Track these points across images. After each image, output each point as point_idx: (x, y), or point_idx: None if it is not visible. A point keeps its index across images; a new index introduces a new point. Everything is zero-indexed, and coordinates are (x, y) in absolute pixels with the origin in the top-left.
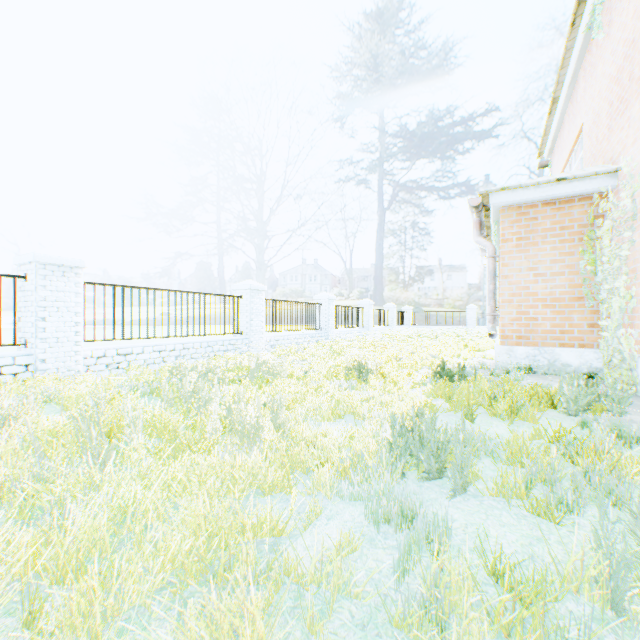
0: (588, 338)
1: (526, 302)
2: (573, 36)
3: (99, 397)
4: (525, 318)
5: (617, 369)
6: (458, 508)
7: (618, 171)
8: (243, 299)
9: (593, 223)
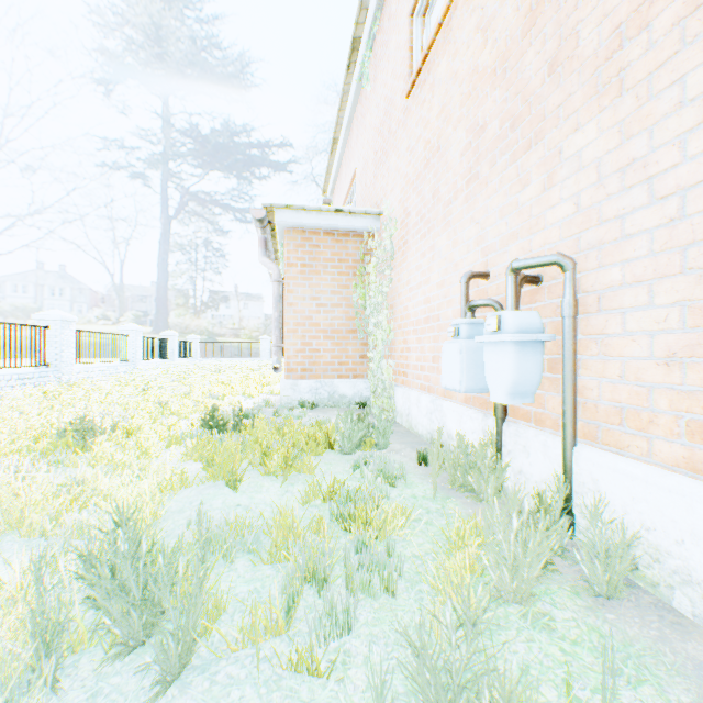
0: (360, 369)
1: (310, 333)
2: (349, 81)
3: None
4: (309, 350)
5: (381, 397)
6: None
7: (381, 215)
8: None
9: (364, 260)
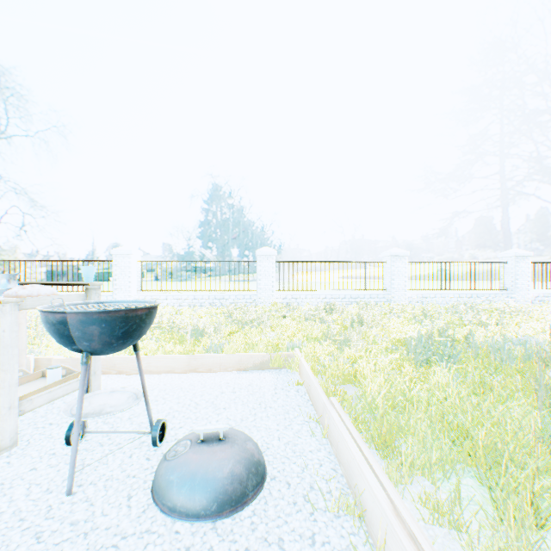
0: None
1: None
2: None
3: (428, 306)
4: None
5: None
6: None
7: None
8: (507, 264)
9: None
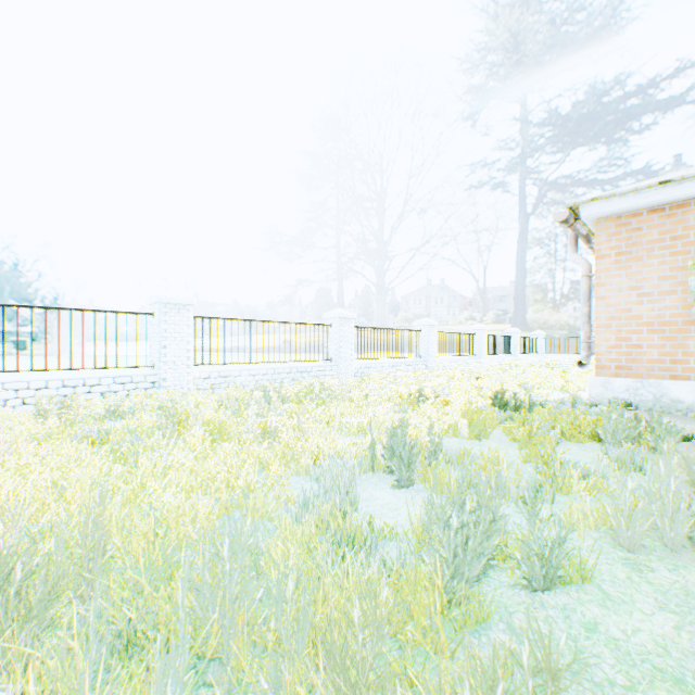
0: None
1: (627, 327)
2: None
3: (177, 401)
4: (626, 345)
5: None
6: (394, 495)
7: None
8: (332, 327)
9: None
